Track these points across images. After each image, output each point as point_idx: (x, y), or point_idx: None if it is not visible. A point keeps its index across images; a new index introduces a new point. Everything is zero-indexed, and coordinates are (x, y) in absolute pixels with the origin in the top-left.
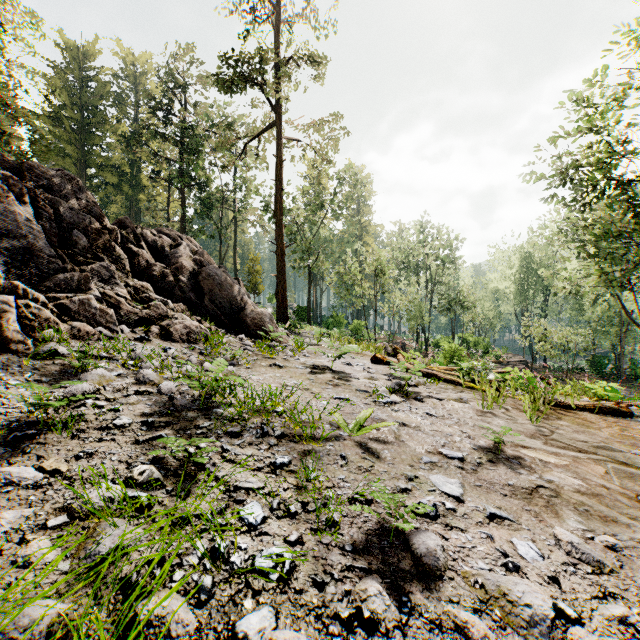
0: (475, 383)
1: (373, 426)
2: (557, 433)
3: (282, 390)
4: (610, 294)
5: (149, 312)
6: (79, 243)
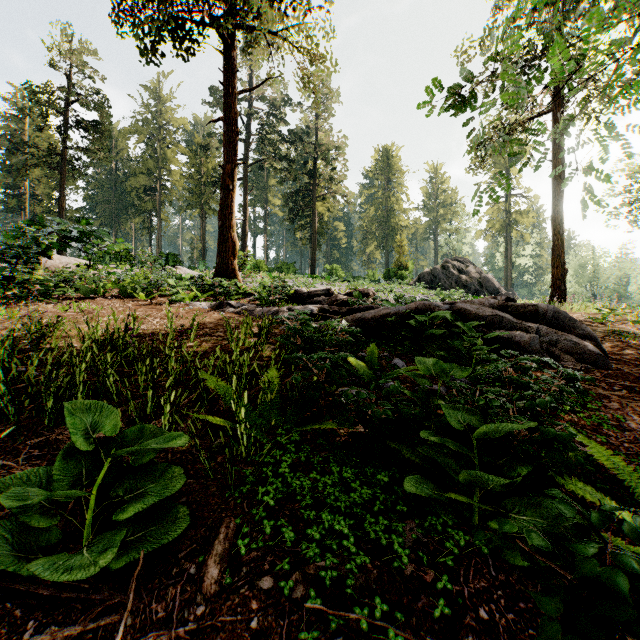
0: None
1: None
2: None
3: None
4: None
5: None
6: None
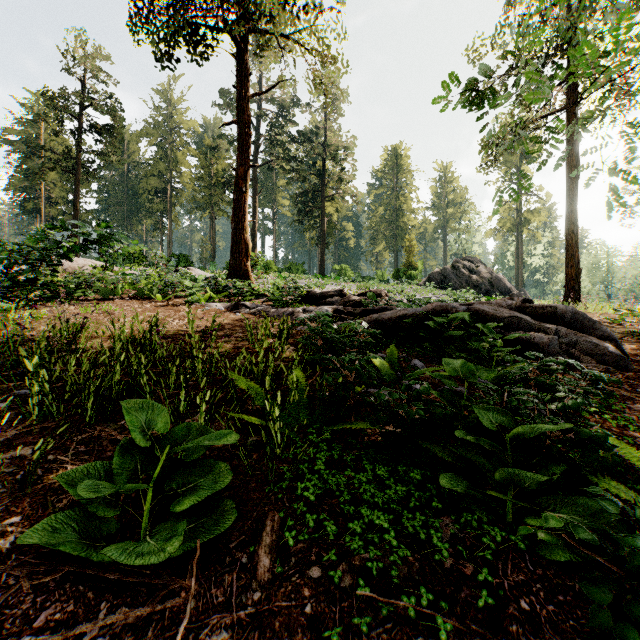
0: None
1: None
2: None
3: None
4: None
5: None
6: None
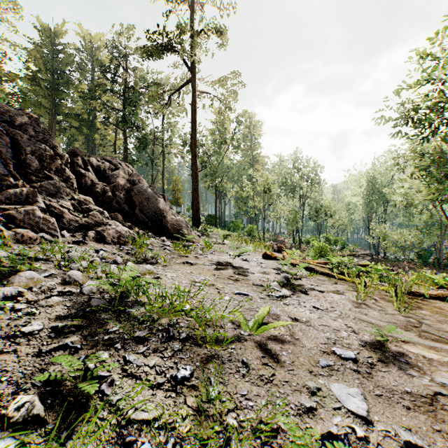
0: (343, 274)
1: (271, 325)
2: (424, 324)
3: (189, 290)
4: (432, 206)
5: (88, 220)
6: (32, 165)
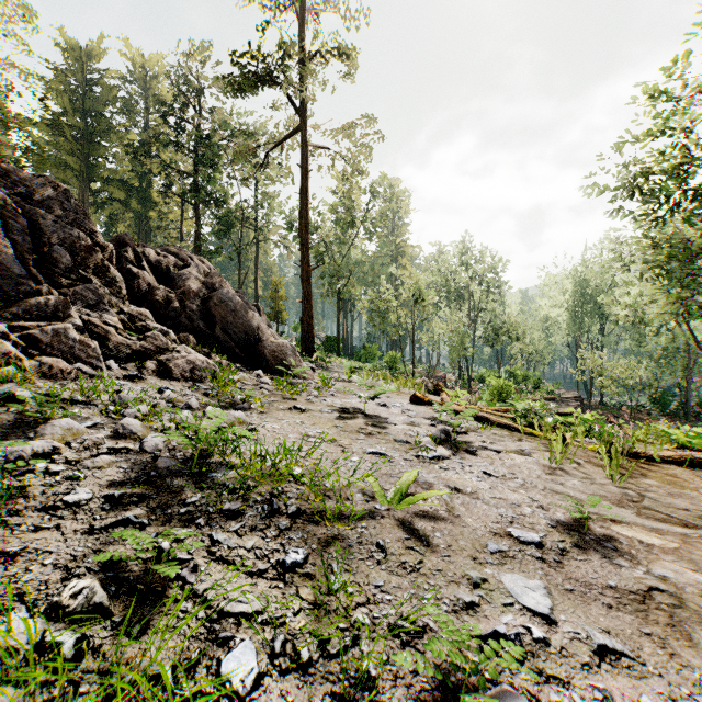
0: (533, 427)
1: (419, 496)
2: (648, 498)
3: (300, 446)
4: (675, 323)
5: (145, 344)
6: (61, 261)
